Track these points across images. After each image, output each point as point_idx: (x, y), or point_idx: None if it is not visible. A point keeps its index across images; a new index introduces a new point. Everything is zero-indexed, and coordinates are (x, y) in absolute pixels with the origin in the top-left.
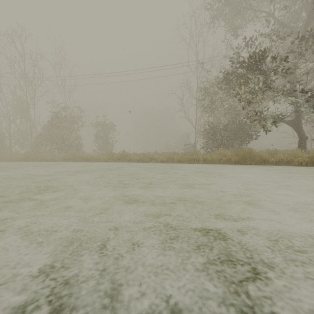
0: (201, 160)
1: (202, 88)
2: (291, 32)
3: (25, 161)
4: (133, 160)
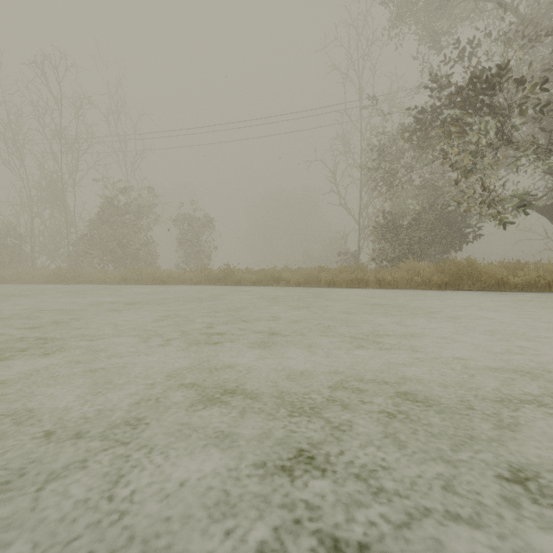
0: (373, 281)
1: (372, 149)
2: (551, 31)
3: (55, 284)
4: (244, 282)
